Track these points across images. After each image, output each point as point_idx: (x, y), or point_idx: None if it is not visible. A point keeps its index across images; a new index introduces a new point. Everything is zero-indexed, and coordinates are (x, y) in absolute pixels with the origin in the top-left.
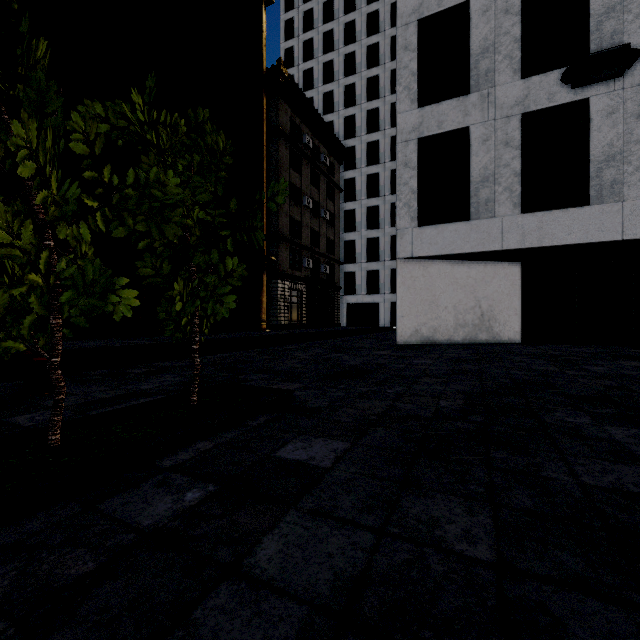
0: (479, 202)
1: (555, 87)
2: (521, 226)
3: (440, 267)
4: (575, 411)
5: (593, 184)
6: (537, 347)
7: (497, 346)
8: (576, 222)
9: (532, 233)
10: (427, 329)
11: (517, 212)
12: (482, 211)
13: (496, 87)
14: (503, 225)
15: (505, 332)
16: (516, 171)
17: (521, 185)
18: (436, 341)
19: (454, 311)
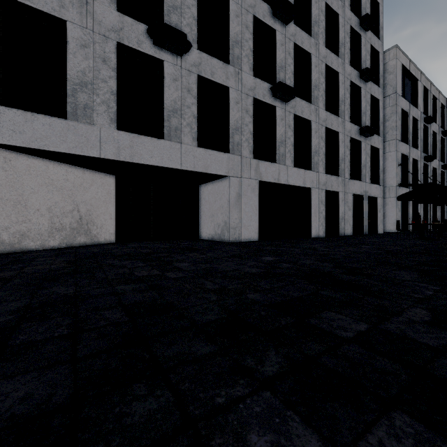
0: (77, 104)
1: (142, 37)
2: (117, 140)
3: (30, 163)
4: (260, 394)
5: (166, 125)
6: (129, 246)
7: (95, 248)
8: (156, 149)
9: (126, 149)
10: (11, 234)
11: (114, 127)
12: (81, 114)
13: (95, 1)
14: (101, 135)
15: (102, 234)
16: (113, 90)
17: (117, 105)
18: (25, 248)
19: (49, 214)
